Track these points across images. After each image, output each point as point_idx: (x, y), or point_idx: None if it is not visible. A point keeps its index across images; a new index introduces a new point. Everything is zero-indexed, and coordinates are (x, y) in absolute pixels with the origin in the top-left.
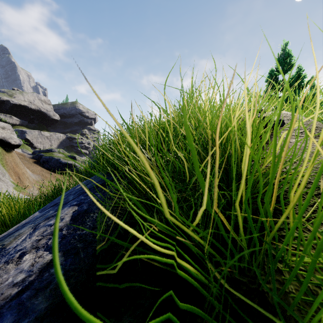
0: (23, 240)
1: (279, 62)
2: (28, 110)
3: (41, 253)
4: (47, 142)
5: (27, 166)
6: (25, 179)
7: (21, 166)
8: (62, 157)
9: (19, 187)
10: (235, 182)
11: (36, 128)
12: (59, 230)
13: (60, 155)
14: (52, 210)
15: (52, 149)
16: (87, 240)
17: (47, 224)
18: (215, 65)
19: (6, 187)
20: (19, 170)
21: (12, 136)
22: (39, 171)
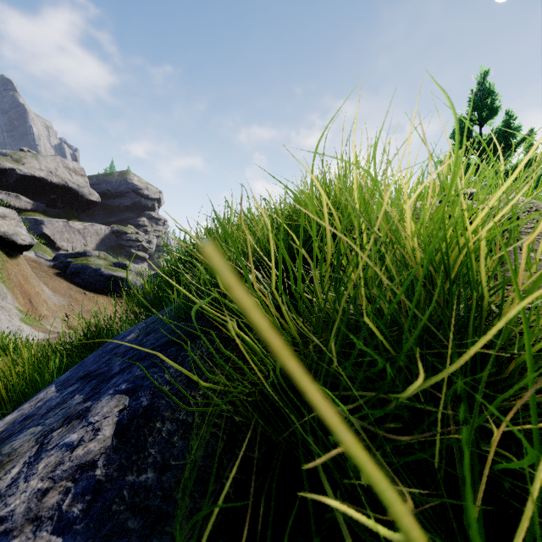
0: (13, 485)
1: (475, 105)
2: (47, 185)
3: (44, 539)
4: (78, 239)
5: (43, 281)
6: (41, 303)
7: (34, 282)
8: (104, 266)
9: (31, 318)
10: (534, 414)
11: (59, 215)
12: (89, 465)
13: (101, 262)
14: (79, 393)
15: (87, 252)
16: (149, 509)
17: (64, 443)
18: (452, 110)
19: (8, 318)
20: (31, 289)
21: (18, 230)
22: (65, 290)
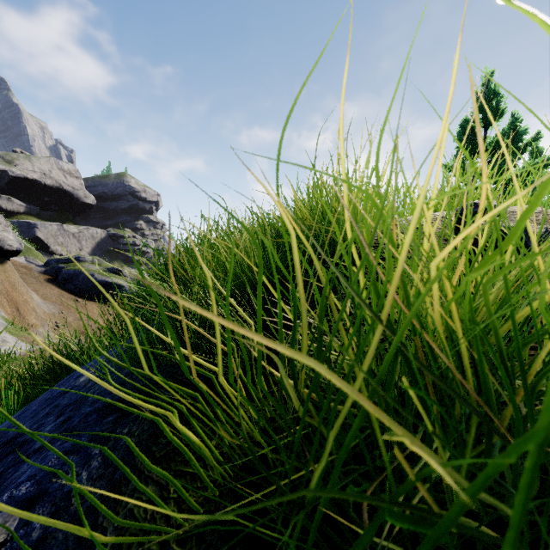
0: None
1: (480, 107)
2: (40, 187)
3: None
4: (73, 243)
5: (33, 287)
6: (29, 312)
7: (22, 289)
8: (97, 271)
9: (18, 328)
10: None
11: (54, 219)
12: None
13: (95, 268)
14: None
15: (80, 257)
16: None
17: None
18: None
19: None
20: (19, 297)
21: (5, 235)
22: (56, 297)
